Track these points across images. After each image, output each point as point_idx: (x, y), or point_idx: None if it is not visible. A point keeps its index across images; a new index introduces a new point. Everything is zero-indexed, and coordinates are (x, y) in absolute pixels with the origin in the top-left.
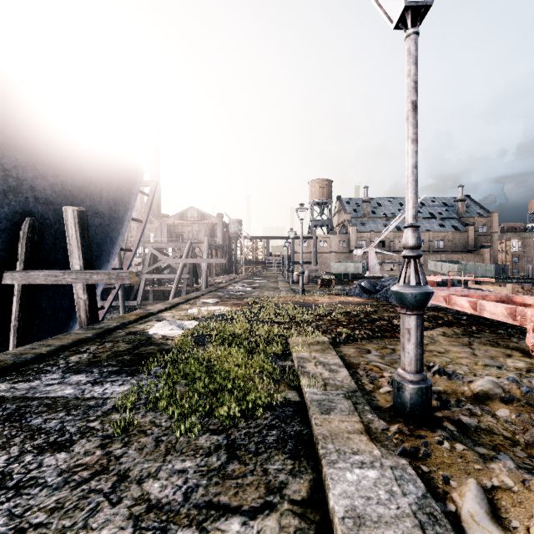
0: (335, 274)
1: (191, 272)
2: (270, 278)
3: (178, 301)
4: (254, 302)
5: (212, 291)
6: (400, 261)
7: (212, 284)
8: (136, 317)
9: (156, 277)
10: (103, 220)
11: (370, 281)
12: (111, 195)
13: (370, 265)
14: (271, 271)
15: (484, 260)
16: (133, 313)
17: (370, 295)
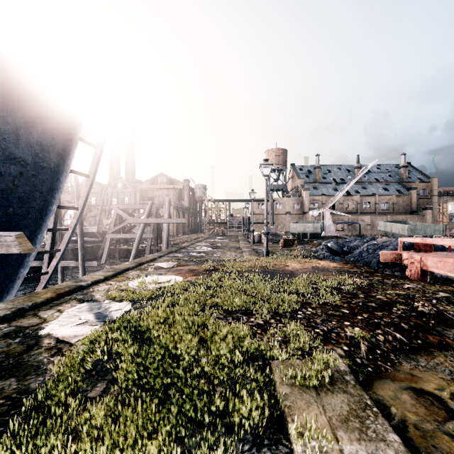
0: (293, 233)
1: (155, 232)
2: (232, 237)
3: (127, 266)
4: (214, 268)
5: (172, 252)
6: (349, 222)
7: (177, 243)
8: (50, 296)
9: (121, 237)
10: (24, 169)
11: (336, 242)
12: (35, 138)
13: (325, 225)
14: (232, 231)
15: (426, 221)
16: (55, 287)
17: (342, 258)
